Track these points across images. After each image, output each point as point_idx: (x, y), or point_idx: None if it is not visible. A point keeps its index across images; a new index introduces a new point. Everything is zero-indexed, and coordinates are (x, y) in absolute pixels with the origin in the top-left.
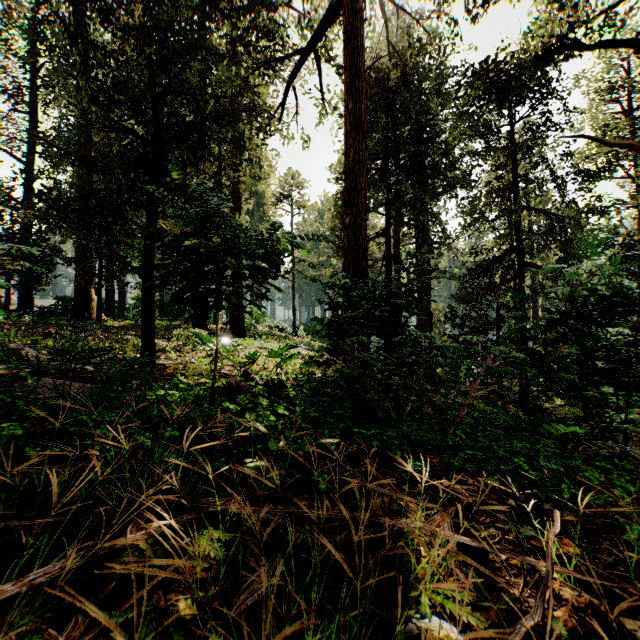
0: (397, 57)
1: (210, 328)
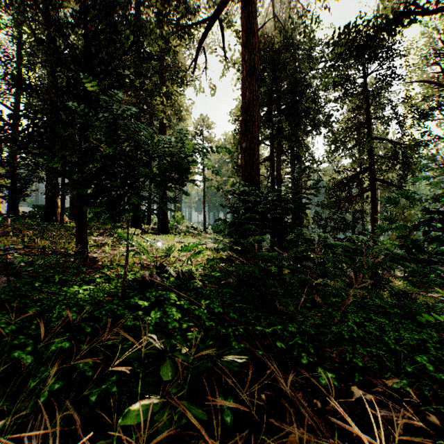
0: (280, 26)
1: (144, 227)
